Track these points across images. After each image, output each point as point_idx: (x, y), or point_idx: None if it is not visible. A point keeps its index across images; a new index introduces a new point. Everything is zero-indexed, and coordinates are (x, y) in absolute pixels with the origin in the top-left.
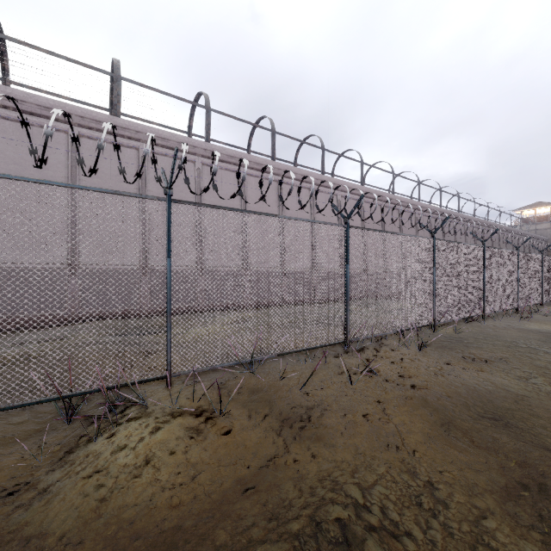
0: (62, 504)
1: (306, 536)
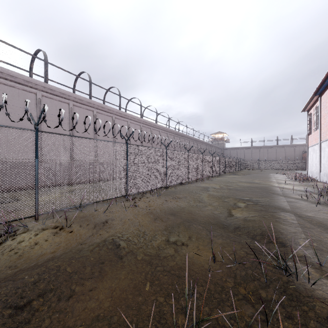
0: (0, 259)
1: (102, 242)
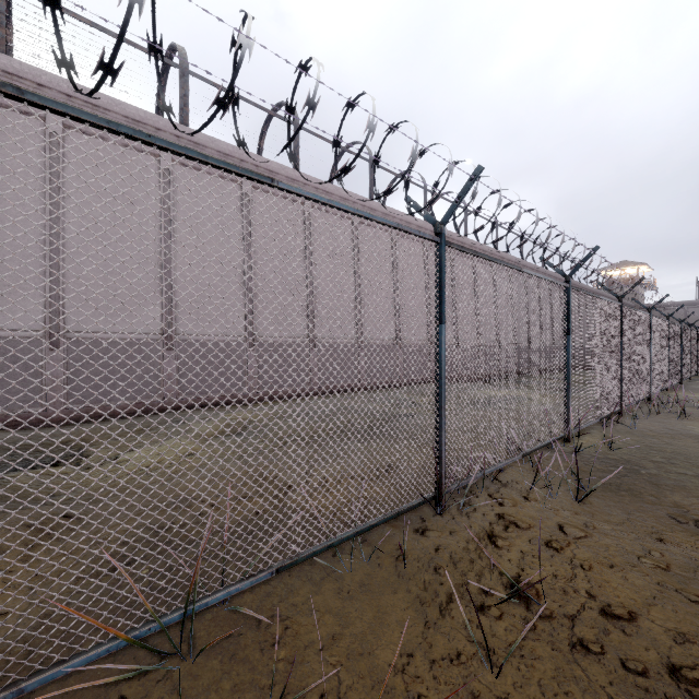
0: None
1: None
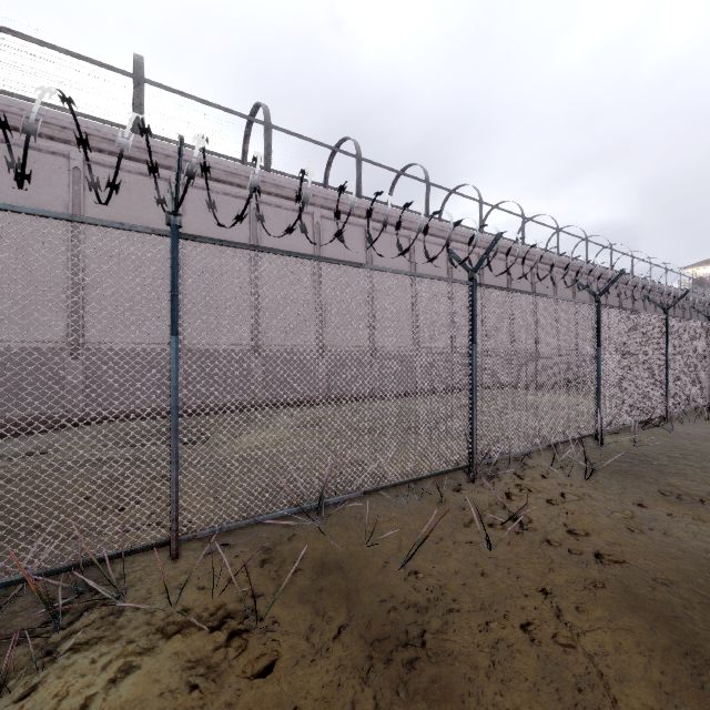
0: None
1: None
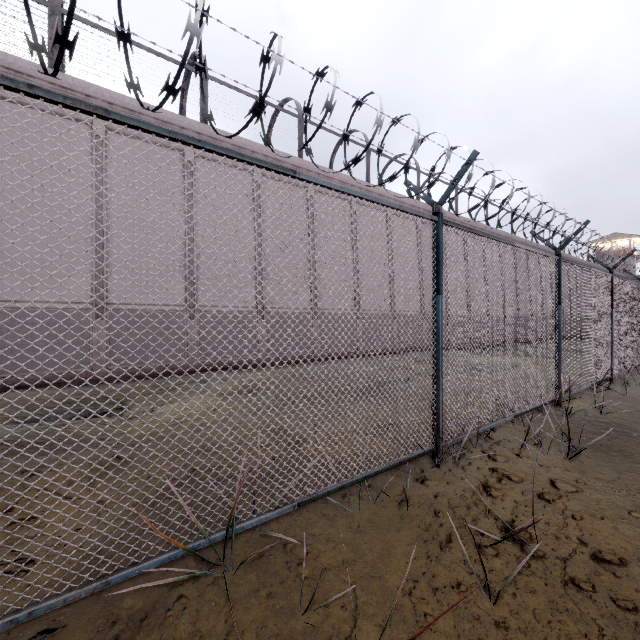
0: None
1: None
